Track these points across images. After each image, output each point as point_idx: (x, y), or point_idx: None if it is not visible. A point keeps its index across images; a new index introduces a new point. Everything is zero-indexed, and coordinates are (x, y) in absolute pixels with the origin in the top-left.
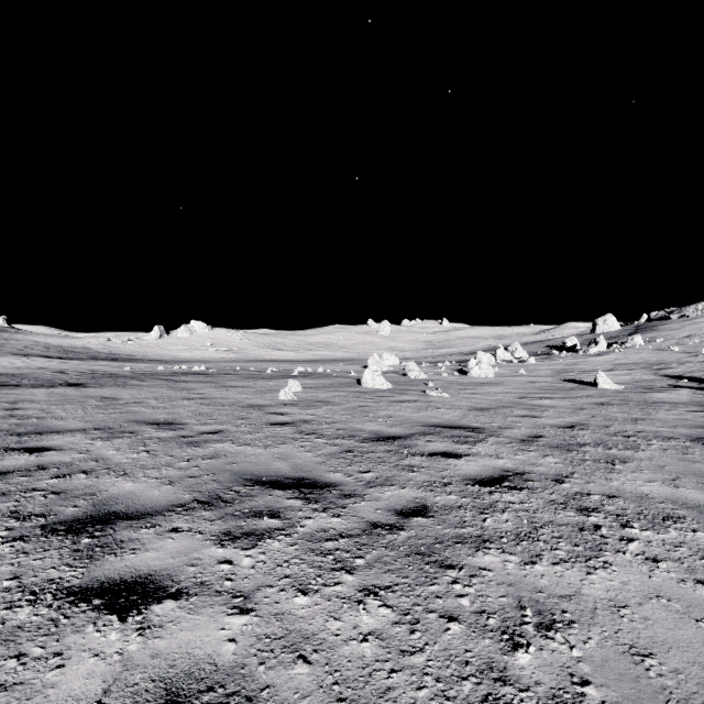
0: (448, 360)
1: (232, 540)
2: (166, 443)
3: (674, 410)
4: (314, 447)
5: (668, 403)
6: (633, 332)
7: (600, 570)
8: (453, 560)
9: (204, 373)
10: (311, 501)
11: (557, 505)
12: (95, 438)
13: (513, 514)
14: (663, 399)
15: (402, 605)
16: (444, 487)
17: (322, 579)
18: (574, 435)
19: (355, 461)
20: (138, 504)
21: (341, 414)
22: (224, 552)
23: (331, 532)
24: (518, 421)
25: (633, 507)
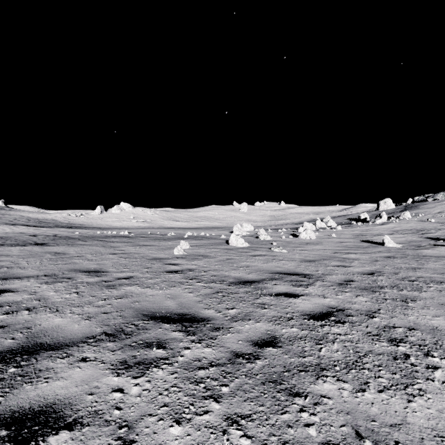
0: (284, 227)
1: (126, 369)
2: (92, 286)
3: (439, 262)
4: (195, 289)
5: (433, 256)
6: (403, 210)
7: (417, 397)
8: (299, 388)
9: (126, 236)
10: (190, 333)
11: (372, 336)
12: (43, 282)
13: (341, 344)
14: (430, 254)
15: (259, 435)
16: (288, 321)
17: (194, 407)
18: (375, 279)
19: (224, 300)
20: (60, 336)
21: (215, 264)
22: (118, 381)
23: (204, 361)
24: (335, 270)
25: (429, 338)
